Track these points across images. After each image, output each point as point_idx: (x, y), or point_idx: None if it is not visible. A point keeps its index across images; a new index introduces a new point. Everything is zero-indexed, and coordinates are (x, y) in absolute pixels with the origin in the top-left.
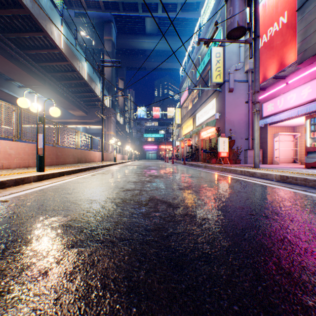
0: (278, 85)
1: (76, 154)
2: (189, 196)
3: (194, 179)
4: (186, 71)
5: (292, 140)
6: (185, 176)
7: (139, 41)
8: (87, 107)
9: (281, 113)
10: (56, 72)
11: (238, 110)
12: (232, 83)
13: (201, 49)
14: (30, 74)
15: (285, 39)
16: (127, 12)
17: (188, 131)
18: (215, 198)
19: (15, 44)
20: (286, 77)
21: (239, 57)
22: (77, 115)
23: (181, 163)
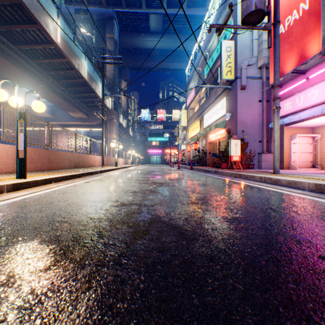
0: (297, 81)
1: (73, 158)
2: (207, 215)
3: (207, 188)
4: (193, 70)
5: (311, 143)
6: (195, 183)
7: (143, 40)
8: (87, 108)
9: (301, 112)
10: (53, 70)
11: (251, 110)
12: (244, 80)
13: (209, 45)
14: (24, 72)
15: (306, 27)
16: (130, 8)
17: (195, 134)
18: (245, 220)
19: (7, 38)
20: (306, 71)
21: (252, 51)
22: (77, 117)
23: (188, 168)
